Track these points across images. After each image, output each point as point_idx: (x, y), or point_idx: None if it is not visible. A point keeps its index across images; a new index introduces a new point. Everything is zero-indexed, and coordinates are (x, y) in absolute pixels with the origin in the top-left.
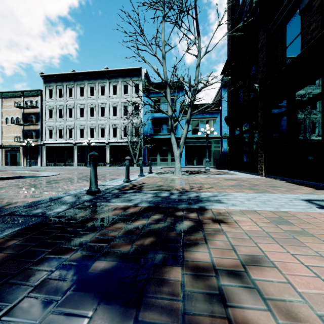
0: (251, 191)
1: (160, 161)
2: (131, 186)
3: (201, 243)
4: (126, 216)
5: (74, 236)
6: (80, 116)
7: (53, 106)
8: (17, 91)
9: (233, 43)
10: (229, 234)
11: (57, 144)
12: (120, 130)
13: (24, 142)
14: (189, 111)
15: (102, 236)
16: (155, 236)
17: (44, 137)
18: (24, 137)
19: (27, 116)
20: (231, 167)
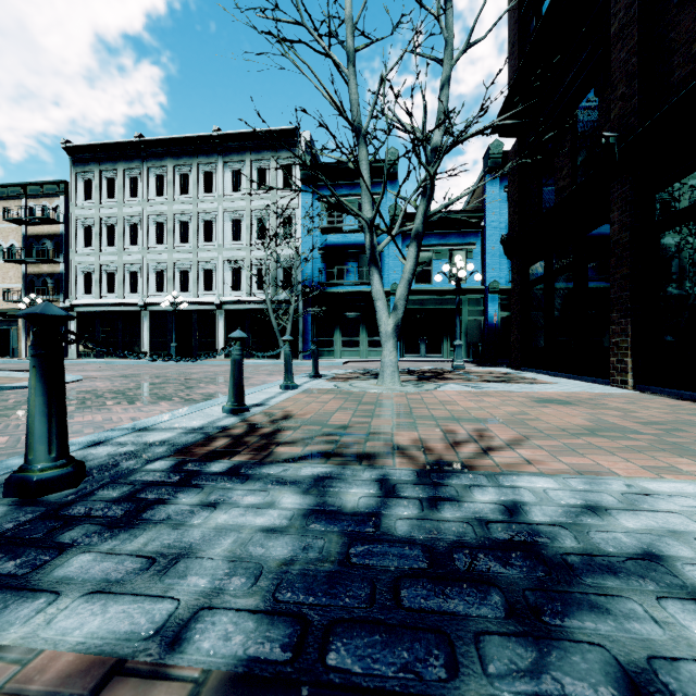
0: (692, 460)
1: (343, 346)
2: (242, 430)
3: None
4: None
5: None
6: (157, 241)
7: (93, 219)
8: (11, 184)
9: (523, 52)
10: None
11: (103, 306)
12: (249, 274)
13: (22, 302)
14: (420, 207)
15: None
16: None
17: (73, 290)
18: (28, 291)
19: (35, 243)
20: (519, 361)
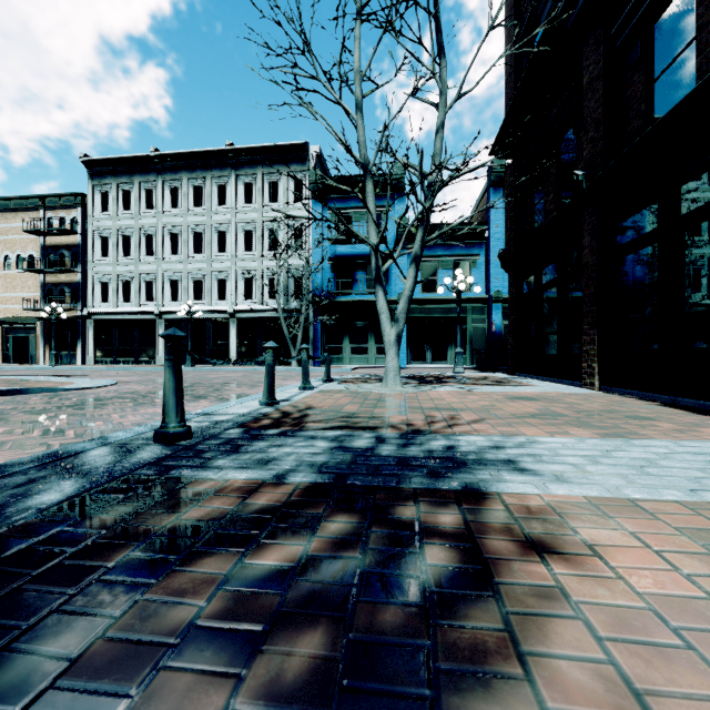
0: (586, 430)
1: (351, 353)
2: (278, 415)
3: (502, 665)
4: (243, 522)
5: (37, 623)
6: (172, 252)
7: (110, 230)
8: (30, 196)
9: (518, 82)
10: (590, 612)
11: (119, 314)
12: (261, 283)
13: (44, 311)
14: (418, 234)
15: (137, 622)
16: (328, 623)
17: (91, 299)
18: (46, 299)
19: (53, 253)
20: (514, 367)
